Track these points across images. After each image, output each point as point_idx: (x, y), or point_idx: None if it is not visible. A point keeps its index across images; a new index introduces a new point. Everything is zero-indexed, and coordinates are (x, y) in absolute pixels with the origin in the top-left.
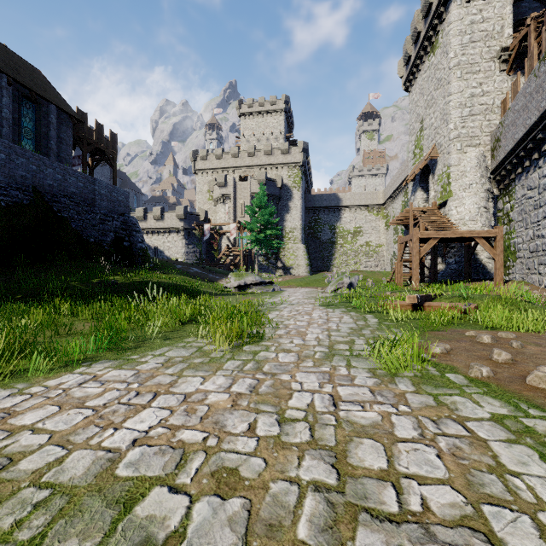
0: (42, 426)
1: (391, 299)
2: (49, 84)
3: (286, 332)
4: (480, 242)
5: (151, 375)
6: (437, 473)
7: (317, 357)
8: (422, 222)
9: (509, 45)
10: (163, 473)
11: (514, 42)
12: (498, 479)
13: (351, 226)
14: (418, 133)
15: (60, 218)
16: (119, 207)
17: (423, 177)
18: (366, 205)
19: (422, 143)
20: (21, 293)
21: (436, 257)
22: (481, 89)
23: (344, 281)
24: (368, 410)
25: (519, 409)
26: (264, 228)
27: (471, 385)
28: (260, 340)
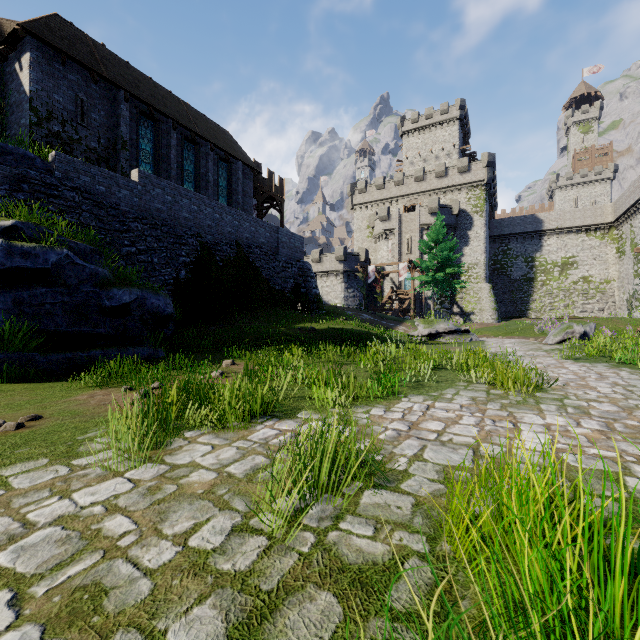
0: (453, 432)
1: None
2: (235, 142)
3: (563, 383)
4: None
5: (479, 409)
6: None
7: None
8: None
9: None
10: (615, 470)
11: None
12: None
13: (559, 256)
14: None
15: (255, 268)
16: (296, 254)
17: None
18: (583, 225)
19: None
20: (248, 337)
21: None
22: None
23: (574, 330)
24: None
25: None
26: (442, 266)
27: None
28: (544, 389)
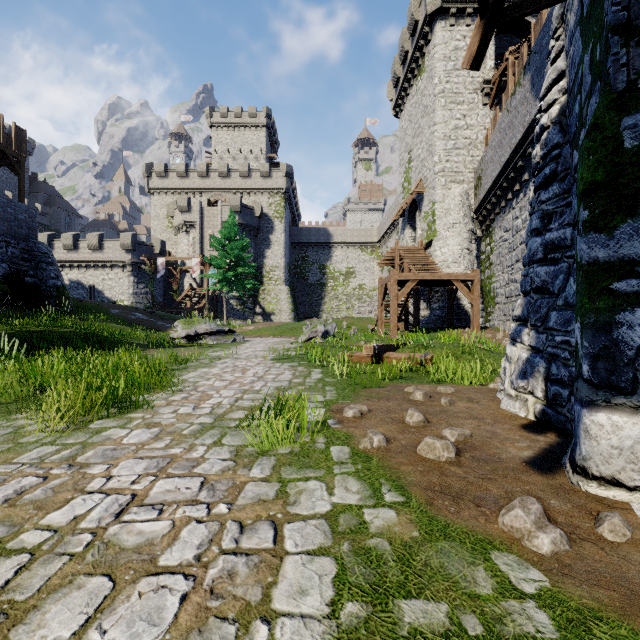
0: None
1: (356, 350)
2: None
3: (185, 396)
4: (458, 286)
5: None
6: (147, 635)
7: (186, 432)
8: (407, 263)
9: (491, 78)
10: None
11: (495, 75)
12: (237, 631)
13: (343, 266)
14: (407, 164)
15: None
16: (20, 229)
17: (412, 214)
18: (359, 242)
19: (411, 176)
20: None
21: (418, 302)
22: (465, 121)
23: (318, 330)
24: (162, 518)
25: (377, 493)
26: (235, 264)
27: (348, 461)
28: (132, 411)
